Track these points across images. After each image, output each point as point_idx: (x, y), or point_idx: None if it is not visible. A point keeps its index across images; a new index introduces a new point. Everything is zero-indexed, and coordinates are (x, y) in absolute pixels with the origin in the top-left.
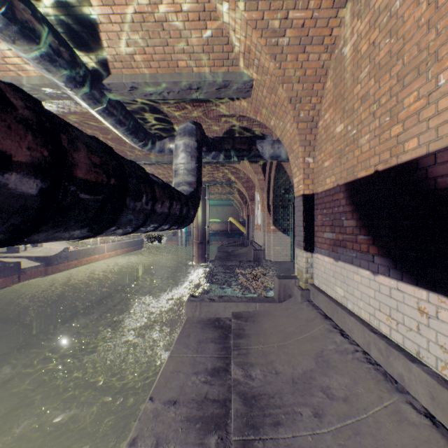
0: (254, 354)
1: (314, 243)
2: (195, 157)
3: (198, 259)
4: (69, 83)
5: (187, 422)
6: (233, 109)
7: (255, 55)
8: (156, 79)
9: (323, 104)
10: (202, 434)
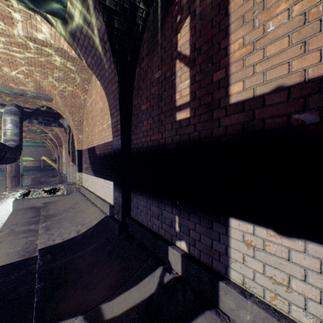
0: (52, 209)
1: (83, 169)
2: (19, 127)
3: (12, 189)
4: None
5: (23, 225)
6: (44, 102)
7: (54, 93)
8: None
9: (84, 117)
10: (30, 225)
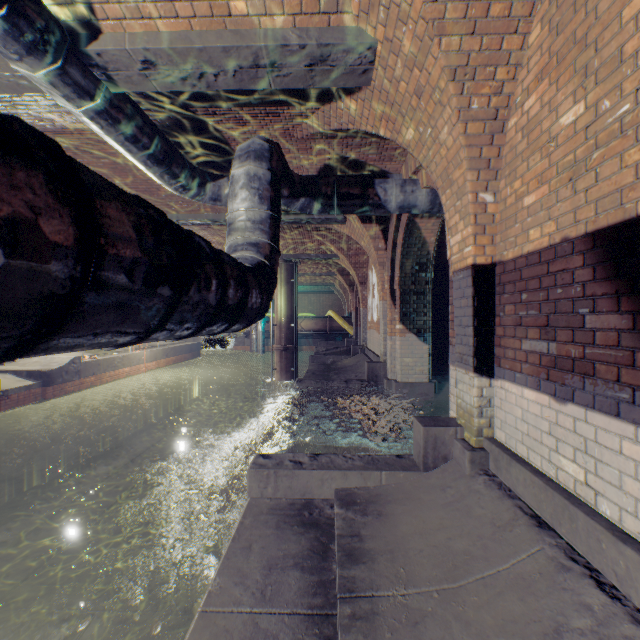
0: (389, 618)
1: (495, 359)
2: (267, 198)
3: (280, 374)
4: (12, 42)
5: None
6: (336, 118)
7: None
8: (189, 42)
9: (519, 81)
10: None
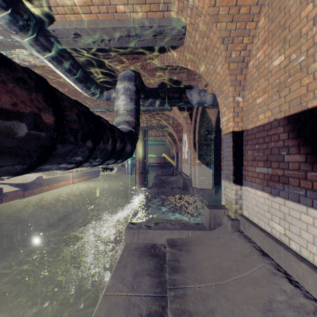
0: (192, 297)
1: (243, 176)
2: (134, 99)
3: (139, 185)
4: (13, 25)
5: None
6: (167, 60)
7: None
8: (97, 25)
9: (254, 44)
10: None
